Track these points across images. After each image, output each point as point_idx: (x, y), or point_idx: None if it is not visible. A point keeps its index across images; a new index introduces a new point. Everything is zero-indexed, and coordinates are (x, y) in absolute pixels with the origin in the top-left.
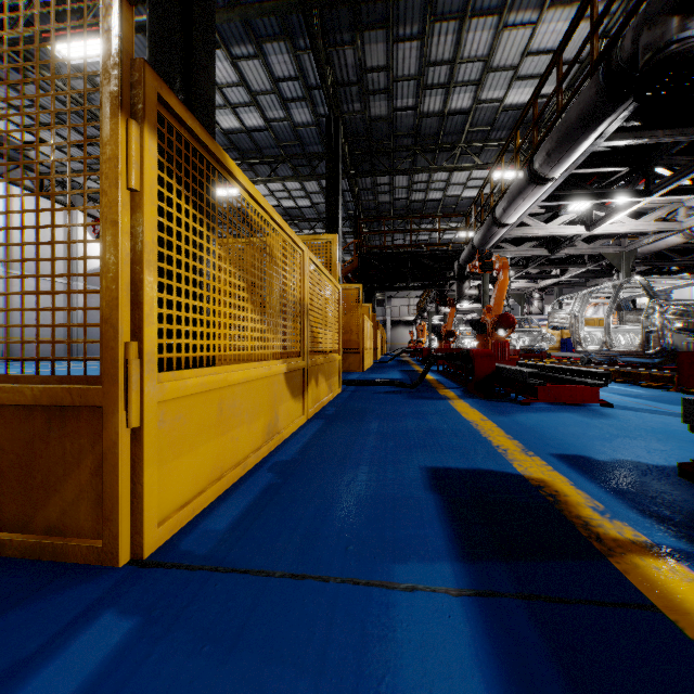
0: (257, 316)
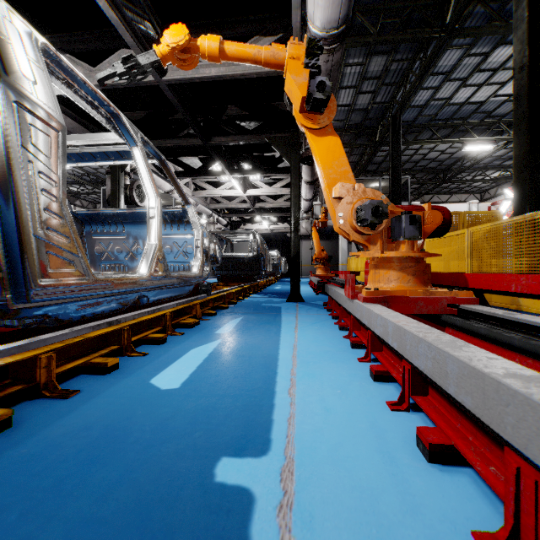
0: (442, 263)
